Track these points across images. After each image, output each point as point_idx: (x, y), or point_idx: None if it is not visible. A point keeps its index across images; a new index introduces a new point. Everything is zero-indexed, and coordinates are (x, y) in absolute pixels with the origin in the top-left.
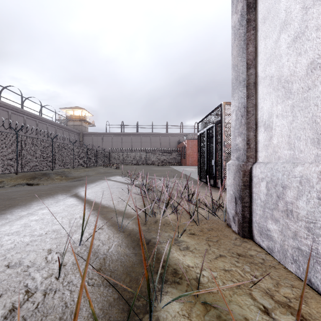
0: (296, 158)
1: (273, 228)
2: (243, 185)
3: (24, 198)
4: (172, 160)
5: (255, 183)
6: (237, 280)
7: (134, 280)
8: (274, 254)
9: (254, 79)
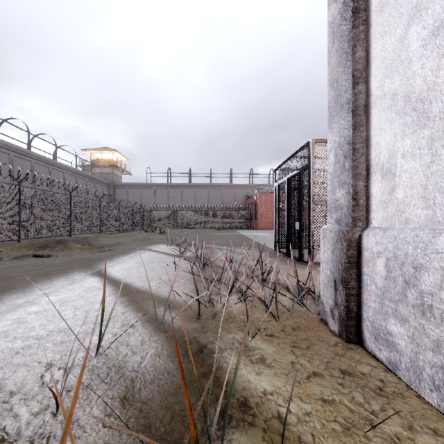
0: (437, 221)
1: (398, 332)
2: (347, 262)
3: (24, 278)
4: (239, 222)
5: (367, 260)
6: (345, 419)
7: (178, 419)
8: (400, 372)
9: (364, 101)
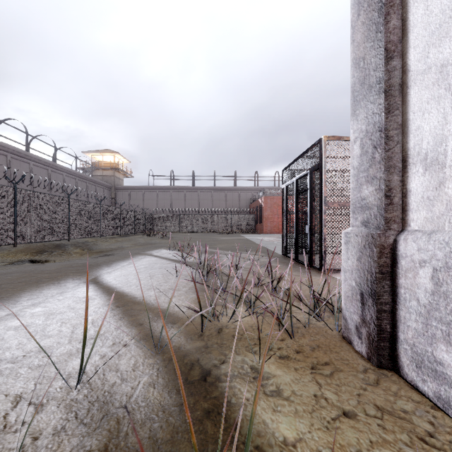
0: None
1: (451, 362)
2: (379, 272)
3: (12, 286)
4: (243, 226)
5: (405, 270)
6: None
7: None
8: None
9: (400, 79)
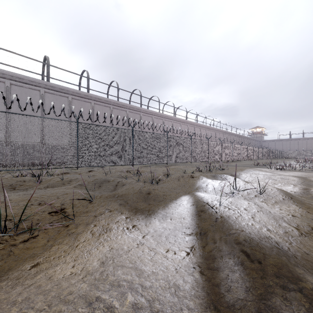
0: None
1: None
2: None
3: None
4: None
5: None
6: None
7: None
8: None
9: None
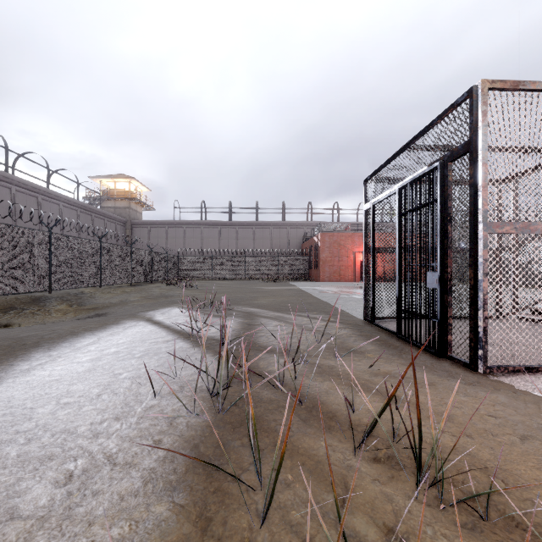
0: None
1: None
2: None
3: None
4: (294, 271)
5: None
6: None
7: None
8: None
9: None
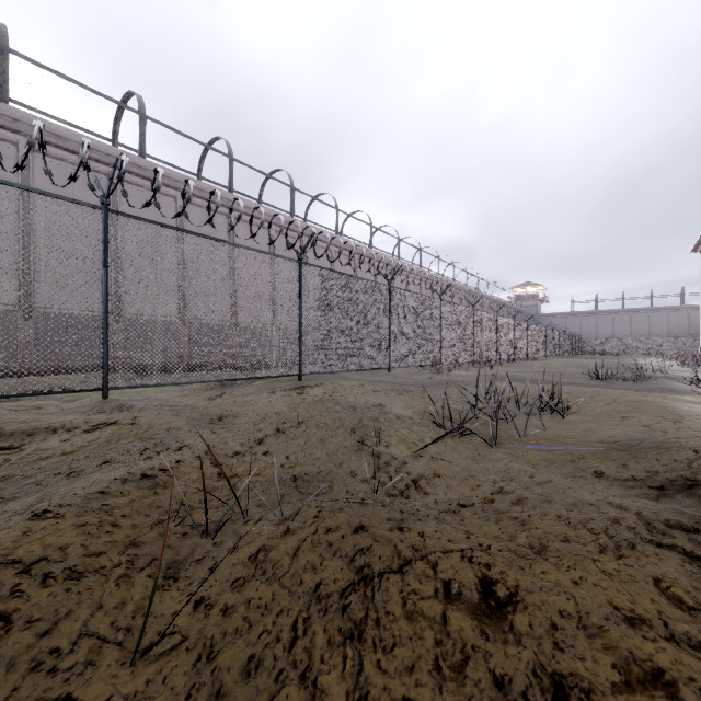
0: None
1: None
2: (700, 351)
3: None
4: (693, 349)
5: None
6: None
7: None
8: None
9: None
